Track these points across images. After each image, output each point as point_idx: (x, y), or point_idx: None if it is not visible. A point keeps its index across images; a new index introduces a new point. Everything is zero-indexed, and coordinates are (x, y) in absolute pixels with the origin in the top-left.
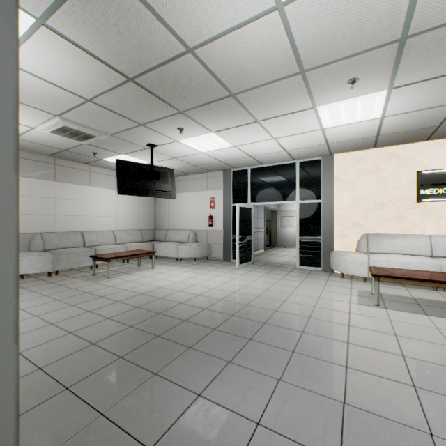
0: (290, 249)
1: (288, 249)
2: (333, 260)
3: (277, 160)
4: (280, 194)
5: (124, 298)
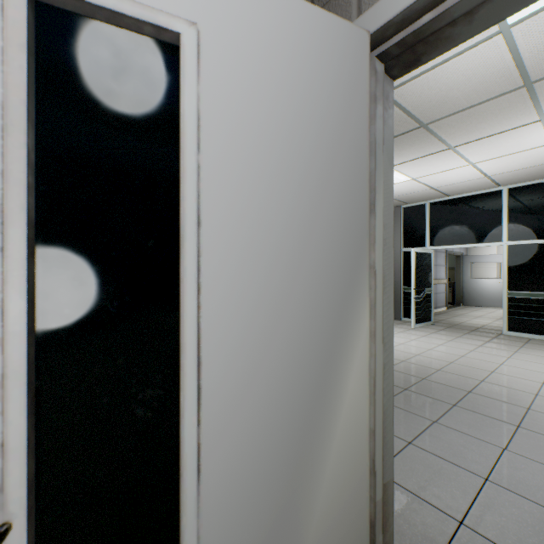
0: (488, 309)
1: (483, 308)
2: None
3: (472, 189)
4: (475, 233)
5: None
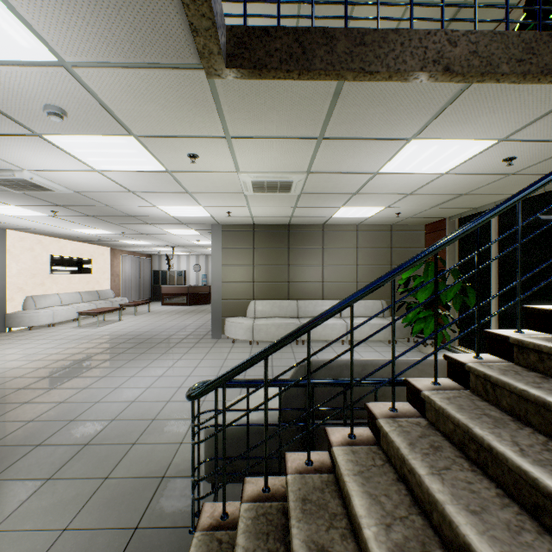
0: None
1: None
2: (23, 319)
3: None
4: None
5: (76, 361)
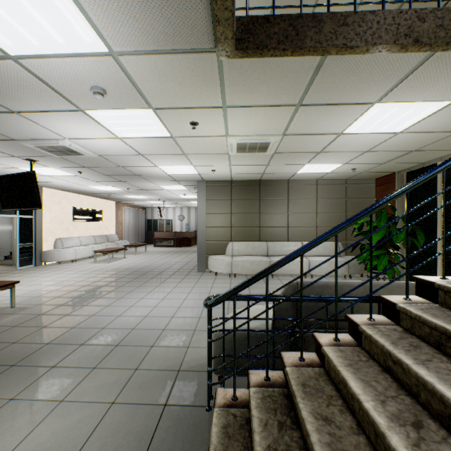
0: None
1: None
2: (54, 255)
3: None
4: None
5: (97, 286)
